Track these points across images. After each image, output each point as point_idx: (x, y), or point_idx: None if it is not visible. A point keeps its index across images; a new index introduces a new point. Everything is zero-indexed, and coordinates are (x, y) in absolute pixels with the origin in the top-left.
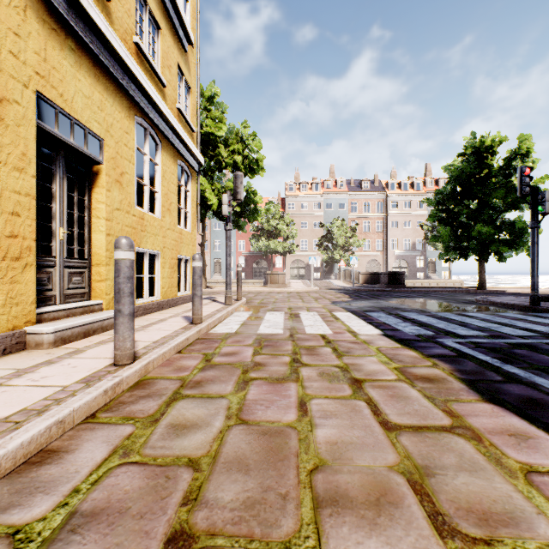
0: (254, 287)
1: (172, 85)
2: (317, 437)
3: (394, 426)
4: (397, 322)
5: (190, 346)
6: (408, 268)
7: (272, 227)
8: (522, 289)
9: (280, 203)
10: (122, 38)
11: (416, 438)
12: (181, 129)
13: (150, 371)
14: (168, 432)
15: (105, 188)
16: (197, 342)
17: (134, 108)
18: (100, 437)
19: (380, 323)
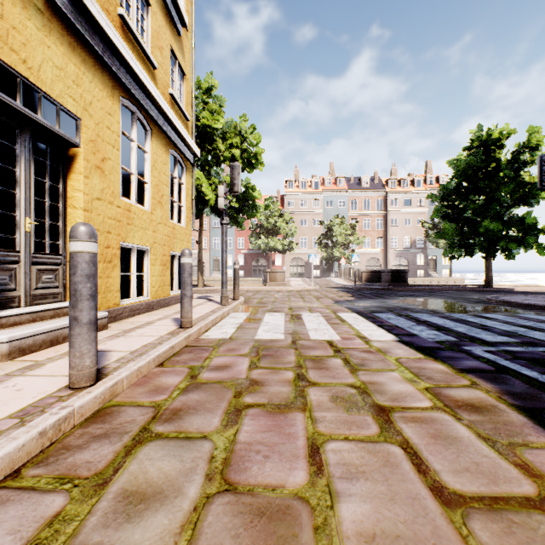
0: (253, 286)
1: (164, 68)
2: (342, 521)
3: (454, 498)
4: (411, 326)
5: (176, 356)
6: (409, 265)
7: (271, 225)
8: (530, 287)
9: (279, 201)
10: (103, 7)
11: (496, 526)
12: (173, 115)
13: (119, 393)
14: (115, 510)
15: (83, 174)
16: (185, 351)
17: (118, 88)
18: (9, 521)
19: (392, 327)
